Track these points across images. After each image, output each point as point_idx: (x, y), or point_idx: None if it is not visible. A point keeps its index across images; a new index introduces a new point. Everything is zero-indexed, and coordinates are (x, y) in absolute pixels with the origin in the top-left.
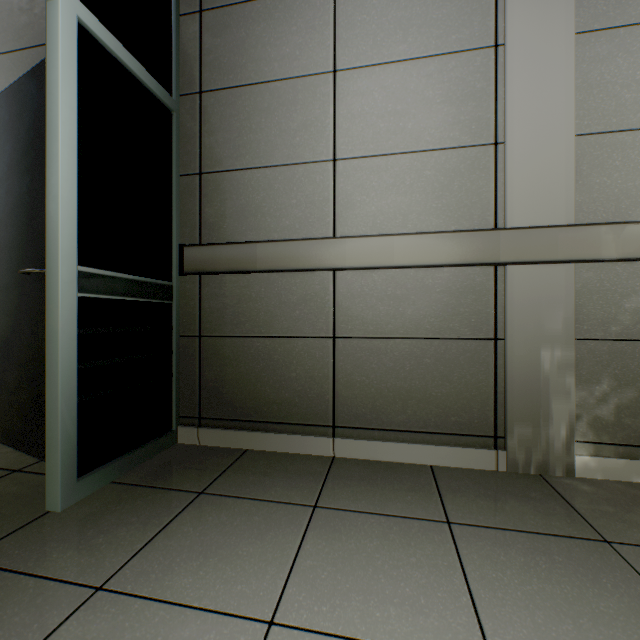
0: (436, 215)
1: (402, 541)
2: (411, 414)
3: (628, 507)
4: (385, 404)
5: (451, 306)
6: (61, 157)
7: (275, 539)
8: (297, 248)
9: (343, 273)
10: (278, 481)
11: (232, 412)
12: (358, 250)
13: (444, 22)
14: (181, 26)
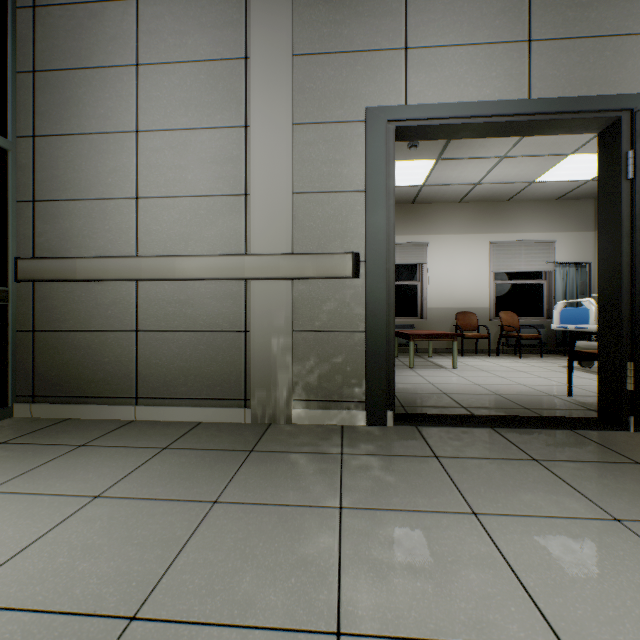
0: (208, 243)
1: (120, 457)
2: (191, 386)
3: (297, 436)
4: (173, 379)
5: (218, 308)
6: None
7: (32, 461)
8: (107, 263)
9: (144, 283)
10: (72, 434)
11: (60, 390)
12: (151, 266)
13: (213, 105)
14: (18, 81)
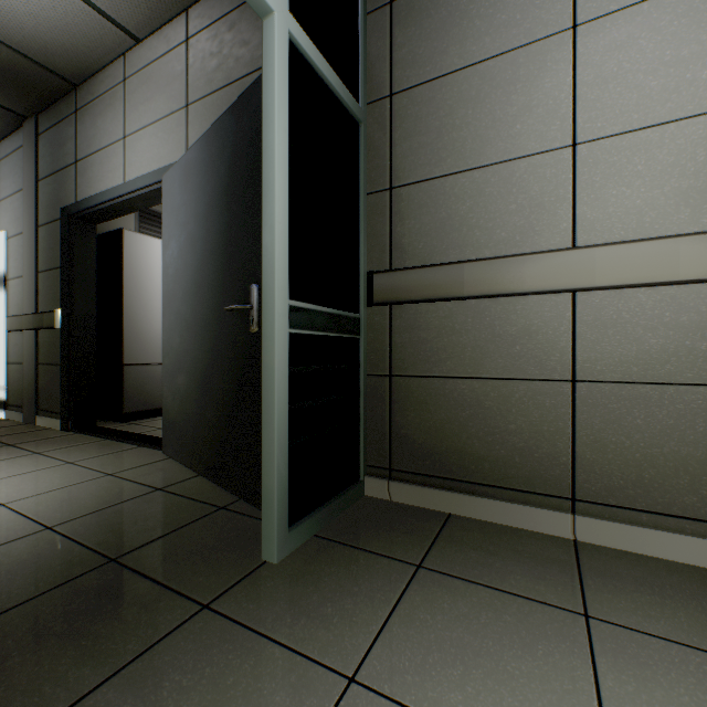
0: None
1: None
2: (706, 496)
3: None
4: (659, 477)
5: None
6: (277, 184)
7: (551, 658)
8: (519, 266)
9: (587, 295)
10: (512, 565)
11: (429, 466)
12: (615, 262)
13: None
14: (368, 26)
